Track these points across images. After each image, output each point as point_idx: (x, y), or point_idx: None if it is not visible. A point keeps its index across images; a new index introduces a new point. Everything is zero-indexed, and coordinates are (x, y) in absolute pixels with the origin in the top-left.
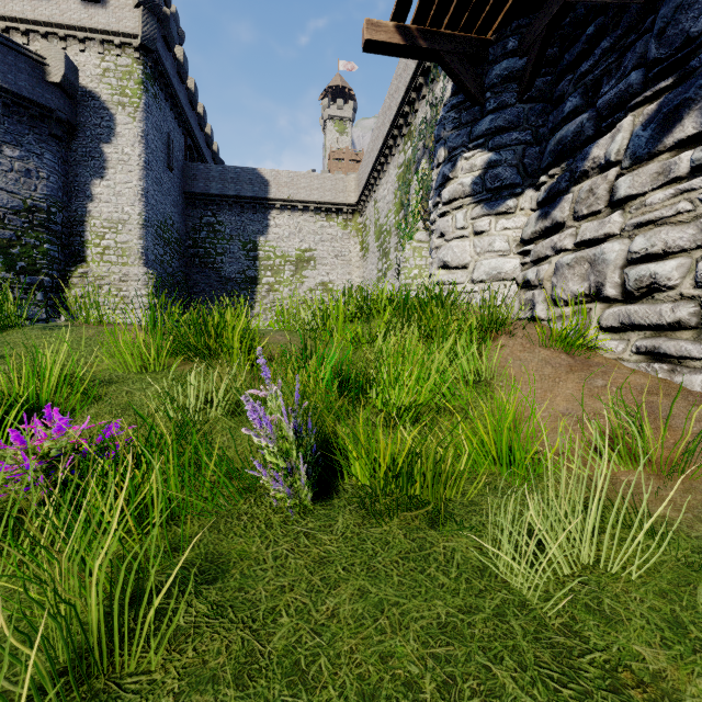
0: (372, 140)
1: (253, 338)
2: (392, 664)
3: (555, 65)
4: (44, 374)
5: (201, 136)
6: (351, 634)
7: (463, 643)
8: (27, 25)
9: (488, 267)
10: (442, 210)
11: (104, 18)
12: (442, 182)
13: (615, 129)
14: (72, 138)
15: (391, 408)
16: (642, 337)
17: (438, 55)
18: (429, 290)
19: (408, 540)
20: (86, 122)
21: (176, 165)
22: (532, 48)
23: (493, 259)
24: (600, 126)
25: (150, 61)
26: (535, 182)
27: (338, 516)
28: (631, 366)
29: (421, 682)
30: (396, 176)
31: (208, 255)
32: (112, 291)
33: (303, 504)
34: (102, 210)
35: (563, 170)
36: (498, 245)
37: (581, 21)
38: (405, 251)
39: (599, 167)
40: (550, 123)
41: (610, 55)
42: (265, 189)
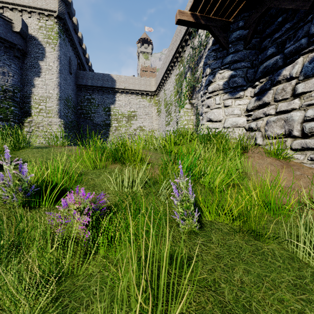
0: (163, 63)
1: (135, 153)
2: (286, 304)
3: (261, 34)
4: (58, 171)
5: (84, 59)
6: (257, 291)
7: (310, 293)
8: (3, 4)
9: (231, 121)
10: (208, 95)
11: (40, 2)
12: (208, 83)
13: (294, 63)
14: (25, 58)
15: (211, 185)
16: (312, 153)
17: (208, 27)
18: (215, 131)
19: (249, 245)
20: (31, 50)
21: (73, 71)
22: (251, 26)
23: (233, 118)
24: (285, 61)
25: (62, 23)
26: (252, 84)
27: (211, 235)
28: (308, 166)
29: (306, 312)
30: (175, 79)
31: (88, 113)
32: (44, 129)
33: (192, 230)
34: (39, 91)
35: (267, 80)
36: (236, 111)
37: (274, 15)
38: (180, 113)
39: (286, 79)
40: (259, 59)
41: (290, 31)
42: (114, 83)
